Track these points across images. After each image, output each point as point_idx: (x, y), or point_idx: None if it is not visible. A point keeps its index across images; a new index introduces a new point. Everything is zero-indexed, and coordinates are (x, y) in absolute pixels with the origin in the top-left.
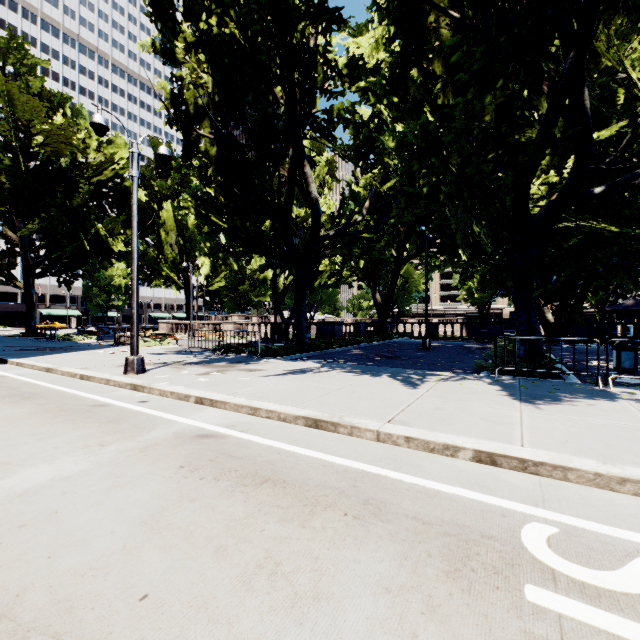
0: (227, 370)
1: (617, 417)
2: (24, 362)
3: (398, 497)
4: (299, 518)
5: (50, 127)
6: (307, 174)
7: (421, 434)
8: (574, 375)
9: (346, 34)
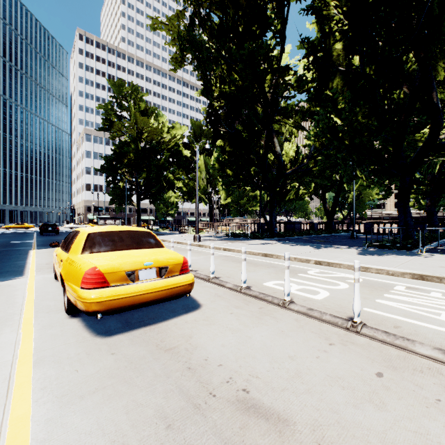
0: (234, 242)
1: (395, 259)
2: None
3: (282, 266)
4: (253, 266)
5: (150, 127)
6: (274, 142)
7: (300, 257)
8: (426, 250)
9: (302, 48)
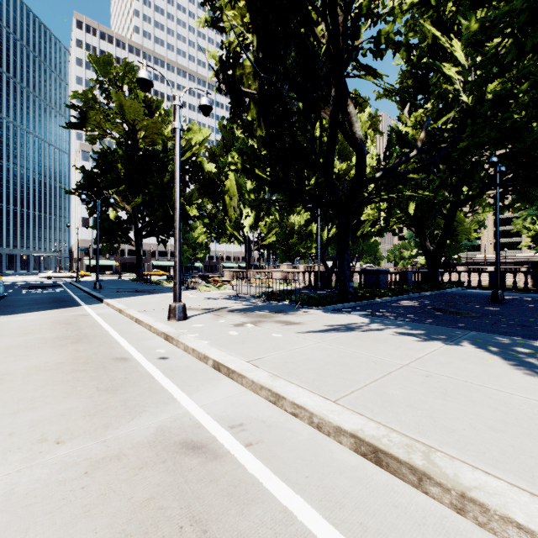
0: (263, 321)
1: None
2: (110, 302)
3: None
4: None
5: (147, 123)
6: (350, 114)
7: None
8: None
9: None
